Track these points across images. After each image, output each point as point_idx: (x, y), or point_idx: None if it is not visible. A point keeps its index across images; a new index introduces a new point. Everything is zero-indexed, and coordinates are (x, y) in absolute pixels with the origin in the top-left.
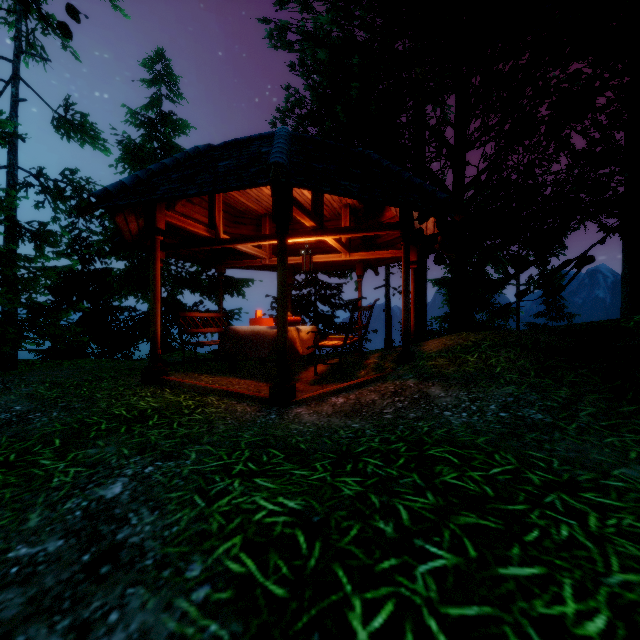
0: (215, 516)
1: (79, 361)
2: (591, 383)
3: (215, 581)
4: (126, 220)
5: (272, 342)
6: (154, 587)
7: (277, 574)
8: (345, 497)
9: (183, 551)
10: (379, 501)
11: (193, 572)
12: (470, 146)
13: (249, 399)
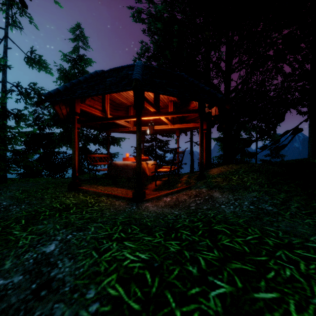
0: (103, 263)
1: (37, 179)
2: (296, 191)
3: (102, 300)
4: (60, 108)
5: (134, 169)
6: (69, 303)
7: (135, 296)
8: (171, 252)
9: (85, 282)
10: (189, 255)
11: (90, 295)
12: (233, 71)
13: (122, 198)
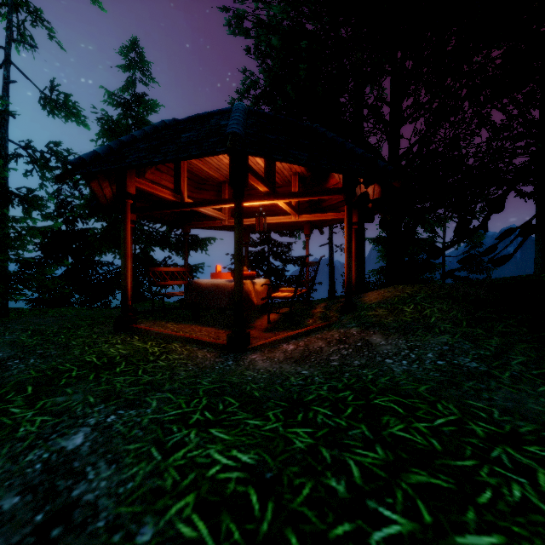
0: (170, 471)
1: (62, 309)
2: (519, 333)
3: None
4: (101, 186)
5: (230, 294)
6: None
7: (229, 540)
8: (297, 450)
9: (136, 511)
10: (330, 455)
11: (144, 537)
12: (403, 122)
13: (209, 346)
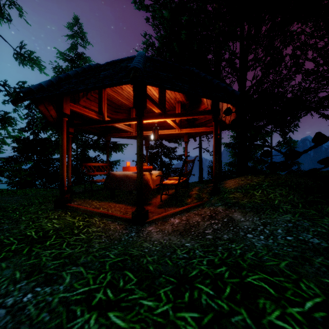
0: None
1: (27, 190)
2: None
3: None
4: (47, 108)
5: (135, 181)
6: None
7: None
8: None
9: None
10: None
11: None
12: (248, 69)
13: (119, 219)
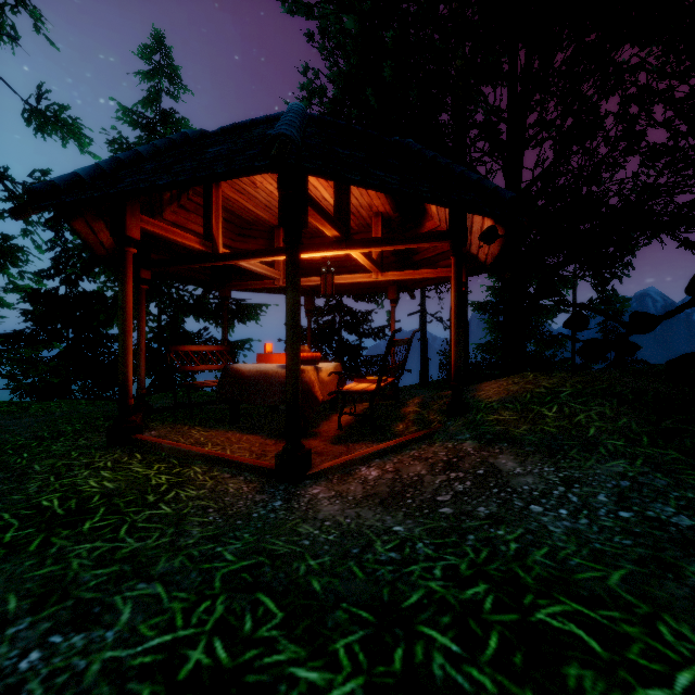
0: None
1: (52, 404)
2: None
3: None
4: (91, 228)
5: (284, 386)
6: None
7: None
8: None
9: None
10: None
11: None
12: (526, 144)
13: (248, 470)
